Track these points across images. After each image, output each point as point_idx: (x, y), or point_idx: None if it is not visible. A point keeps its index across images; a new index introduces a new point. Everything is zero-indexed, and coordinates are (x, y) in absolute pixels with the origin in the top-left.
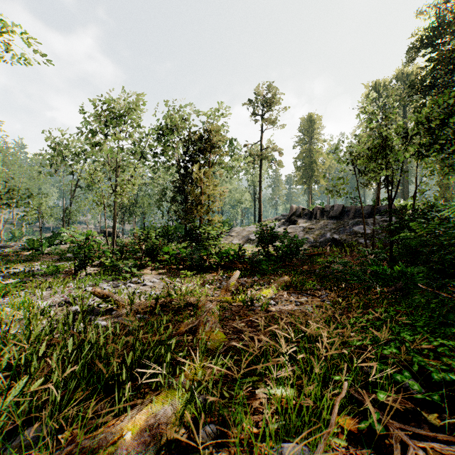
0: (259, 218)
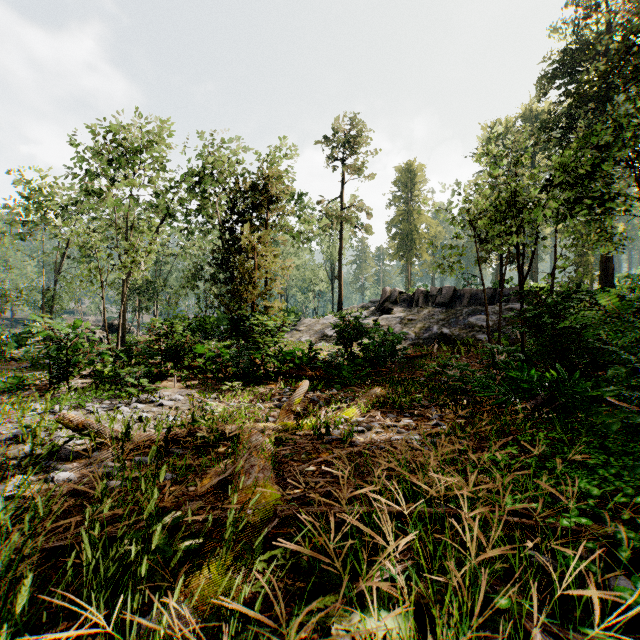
0: (339, 306)
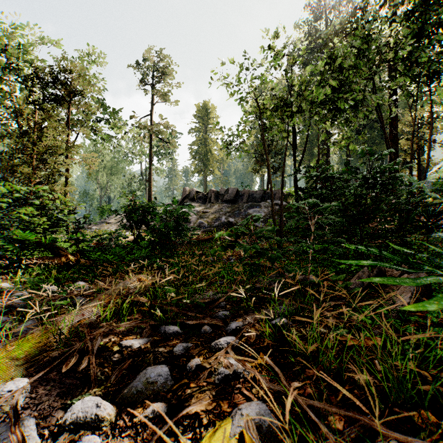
0: None
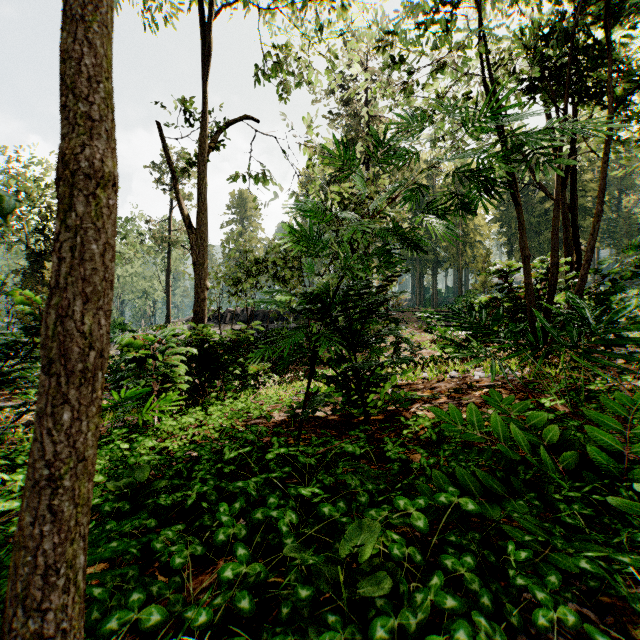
0: (167, 318)
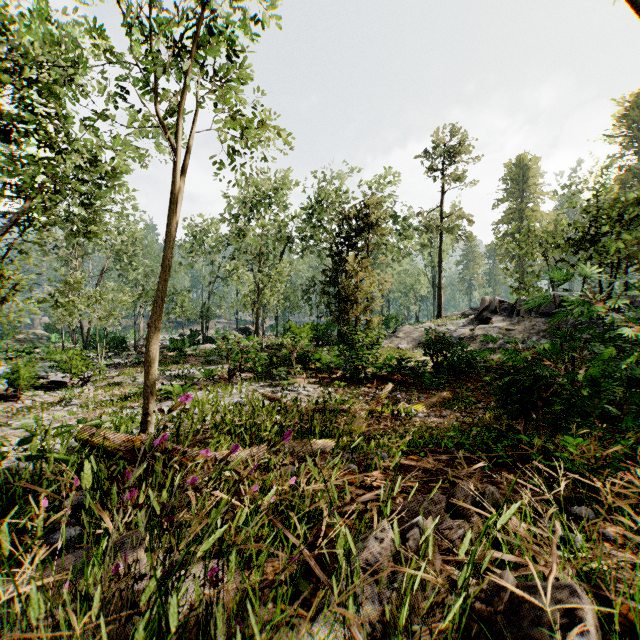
0: (439, 313)
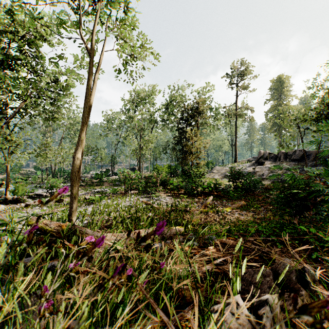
0: (235, 160)
